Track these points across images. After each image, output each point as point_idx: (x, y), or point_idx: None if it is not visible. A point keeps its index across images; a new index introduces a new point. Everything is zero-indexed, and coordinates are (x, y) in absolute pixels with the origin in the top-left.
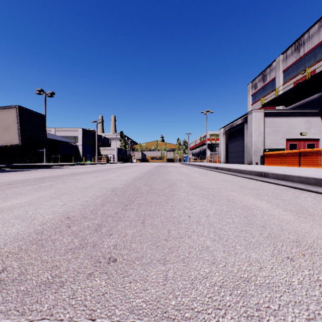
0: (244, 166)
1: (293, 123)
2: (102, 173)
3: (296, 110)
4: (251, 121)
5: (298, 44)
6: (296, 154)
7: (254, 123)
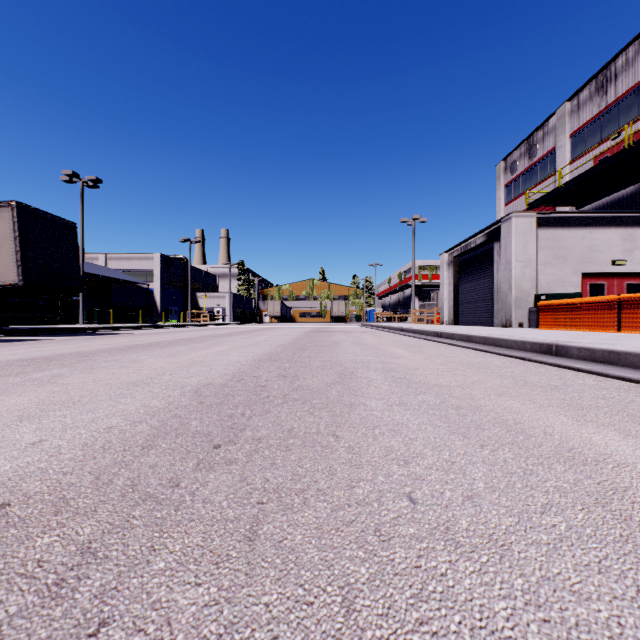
0: (497, 330)
1: (596, 239)
2: (191, 346)
3: (602, 214)
4: (508, 235)
5: (603, 77)
6: (611, 304)
7: (515, 239)
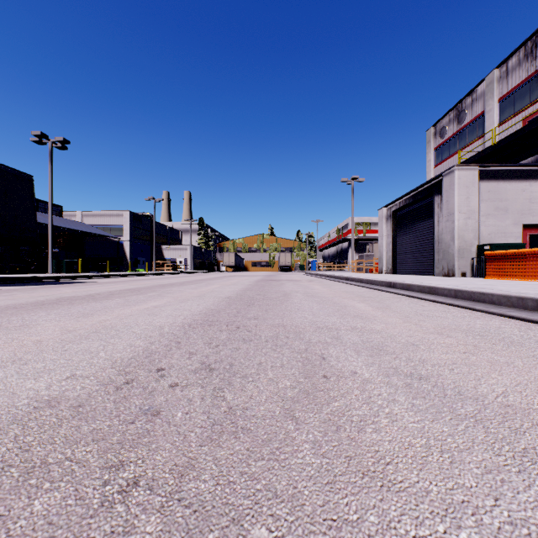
0: (448, 280)
1: (536, 192)
2: (128, 298)
3: None
4: (451, 188)
5: (532, 44)
6: None
7: (458, 191)
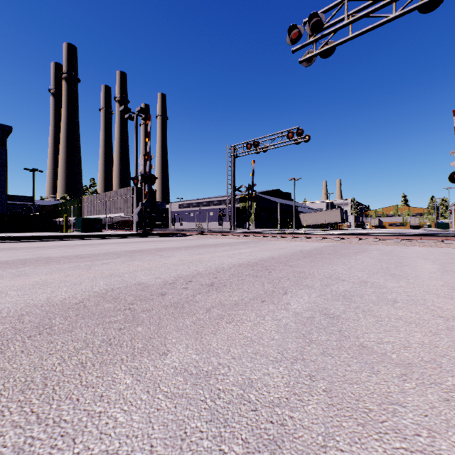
0: None
1: None
2: None
3: None
4: None
5: None
6: None
7: None
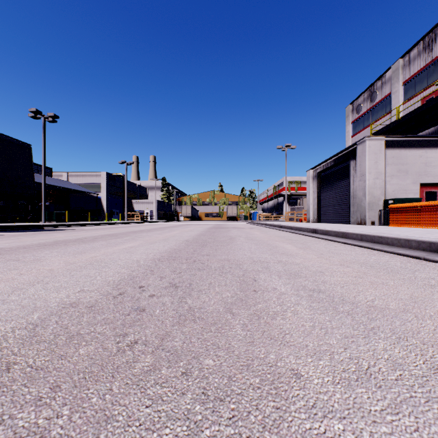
0: (360, 227)
1: (430, 157)
2: (109, 241)
3: (435, 138)
4: (363, 154)
5: (429, 39)
6: None
7: (368, 157)
